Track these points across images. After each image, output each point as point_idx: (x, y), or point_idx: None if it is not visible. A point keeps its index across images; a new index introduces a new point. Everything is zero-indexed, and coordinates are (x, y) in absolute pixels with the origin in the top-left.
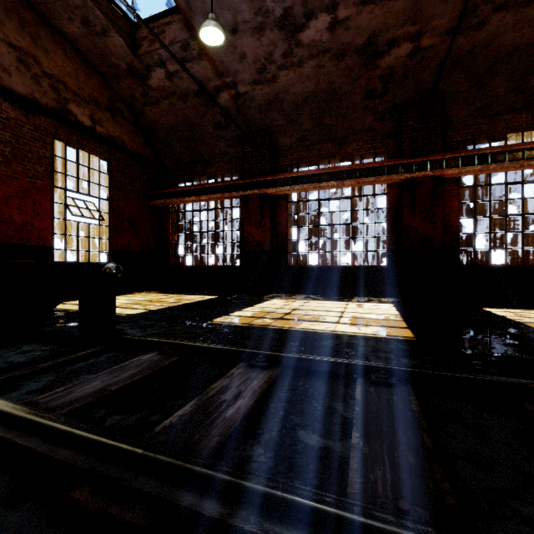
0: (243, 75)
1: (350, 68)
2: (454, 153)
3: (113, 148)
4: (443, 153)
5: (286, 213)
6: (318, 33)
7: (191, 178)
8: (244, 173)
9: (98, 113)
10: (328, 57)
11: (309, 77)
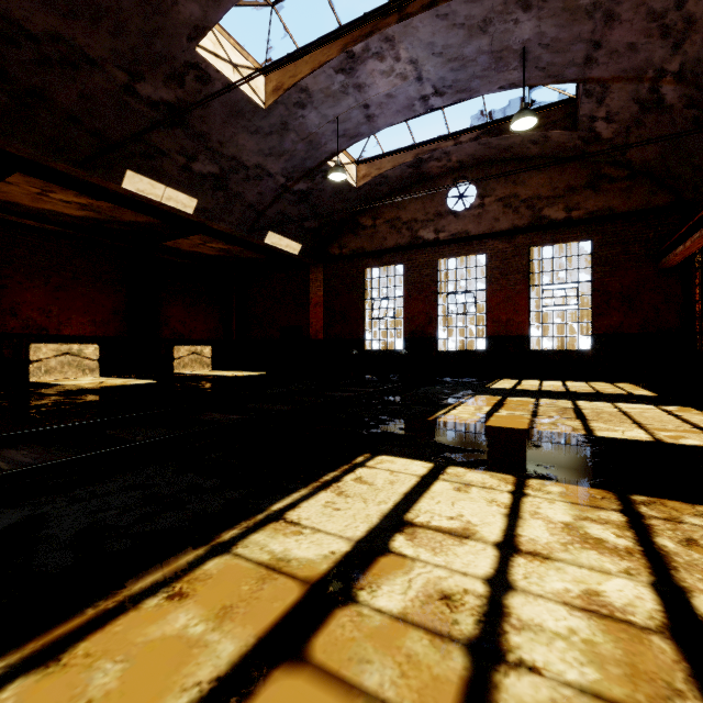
0: (656, 56)
1: None
2: None
3: (593, 224)
4: None
5: None
6: None
7: None
8: None
9: (574, 198)
10: None
11: None
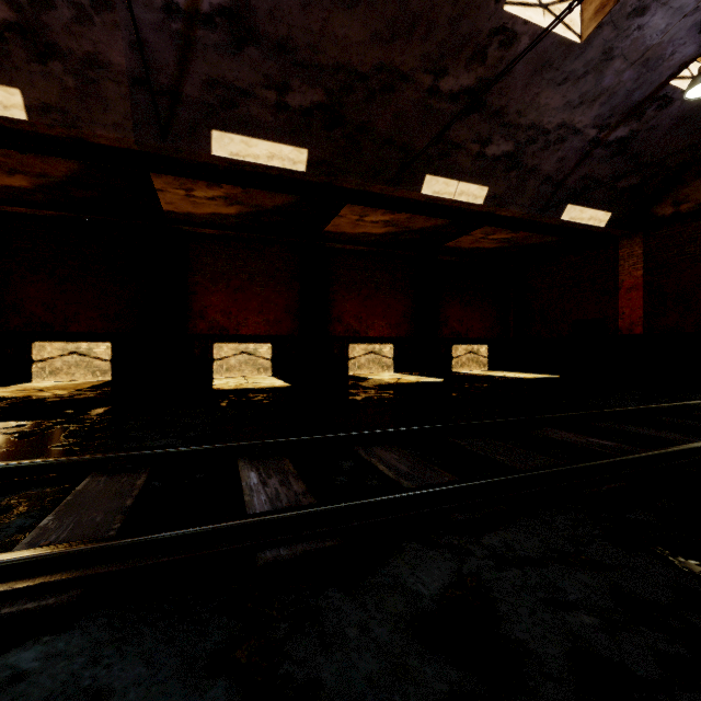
0: None
1: None
2: None
3: None
4: None
5: None
6: None
7: None
8: None
9: None
10: None
11: None
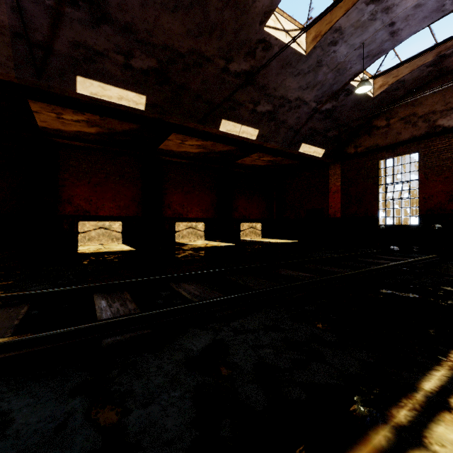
0: None
1: None
2: None
3: None
4: None
5: None
6: None
7: None
8: None
9: None
10: None
11: None
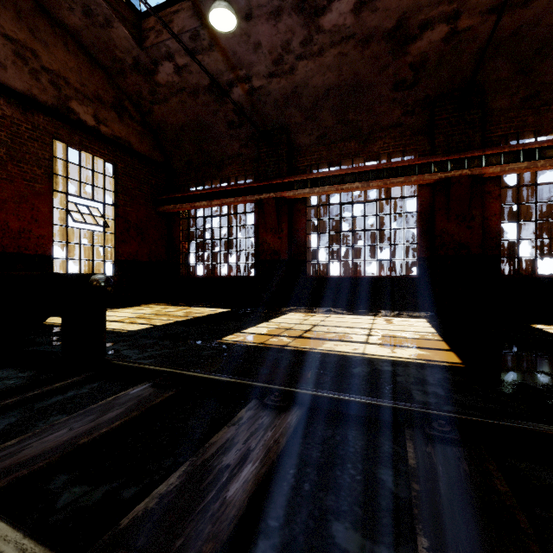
0: (258, 67)
1: (376, 55)
2: (495, 149)
3: (118, 149)
4: (482, 149)
5: (305, 218)
6: (341, 17)
7: (202, 182)
8: (259, 176)
9: (103, 111)
10: (352, 45)
11: (330, 67)
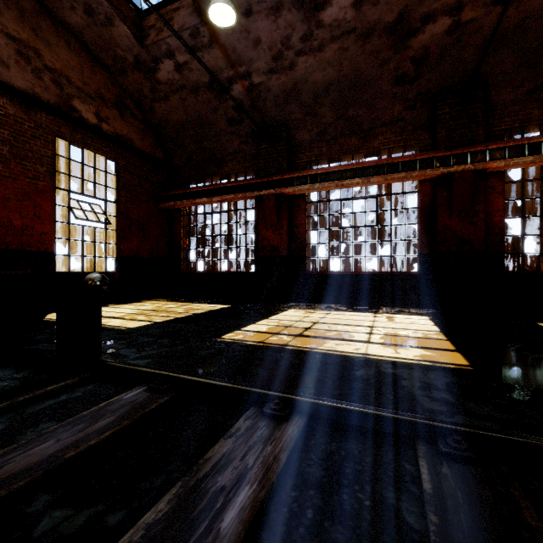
0: (257, 63)
1: (377, 50)
2: (499, 143)
3: (120, 147)
4: (486, 143)
5: (305, 214)
6: (341, 11)
7: (203, 179)
8: (258, 172)
9: (105, 109)
10: (352, 39)
11: (330, 62)
